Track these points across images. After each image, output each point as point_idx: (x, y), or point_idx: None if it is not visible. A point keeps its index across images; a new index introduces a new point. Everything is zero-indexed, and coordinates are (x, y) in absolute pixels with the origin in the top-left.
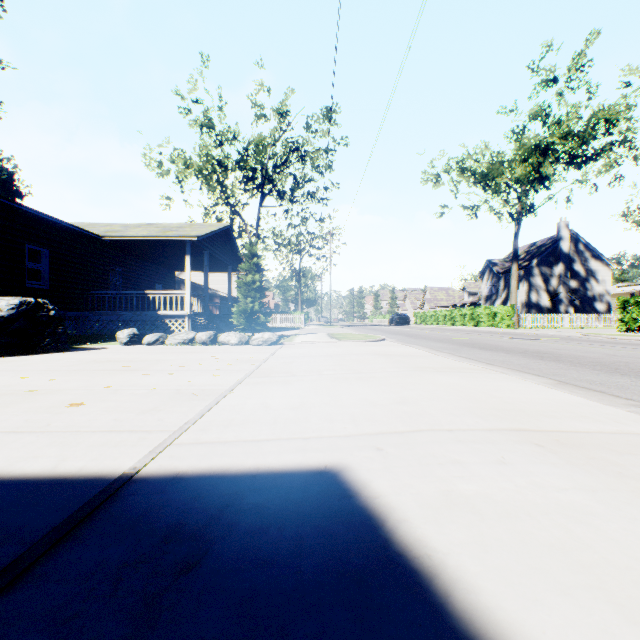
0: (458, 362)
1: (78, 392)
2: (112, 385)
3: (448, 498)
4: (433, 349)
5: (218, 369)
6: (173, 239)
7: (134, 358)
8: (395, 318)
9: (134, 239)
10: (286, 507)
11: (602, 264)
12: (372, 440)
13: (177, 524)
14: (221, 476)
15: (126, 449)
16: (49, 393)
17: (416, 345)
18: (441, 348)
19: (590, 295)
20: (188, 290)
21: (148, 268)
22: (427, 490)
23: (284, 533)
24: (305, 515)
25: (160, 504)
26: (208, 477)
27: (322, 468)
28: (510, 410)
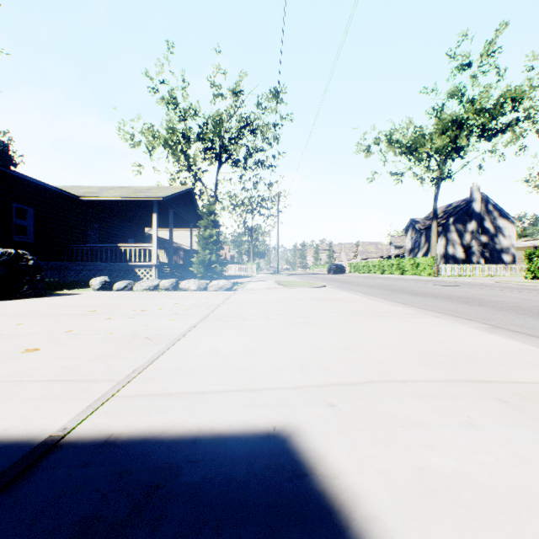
0: (393, 307)
1: (39, 337)
2: (73, 329)
3: (423, 480)
4: (369, 295)
5: (175, 313)
6: (142, 199)
7: (102, 303)
8: (333, 268)
9: (108, 199)
10: (227, 490)
11: (508, 222)
12: (323, 393)
13: (90, 518)
14: (157, 441)
15: (64, 403)
16: (10, 338)
17: (353, 291)
18: (375, 294)
19: (498, 248)
20: (155, 243)
21: (121, 225)
22: (395, 466)
23: (221, 538)
24: (249, 505)
25: (78, 483)
26: (142, 442)
27: (270, 430)
28: (457, 357)
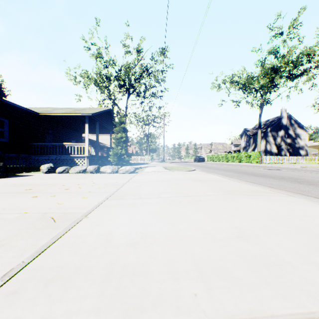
0: (250, 186)
1: None
2: None
3: None
4: (226, 176)
5: (89, 192)
6: (78, 115)
7: (41, 182)
8: (197, 158)
9: (57, 115)
10: None
11: (303, 130)
12: None
13: None
14: None
15: None
16: None
17: (215, 173)
18: (231, 175)
19: (297, 146)
20: (87, 143)
21: (67, 131)
22: None
23: None
24: None
25: None
26: None
27: None
28: None
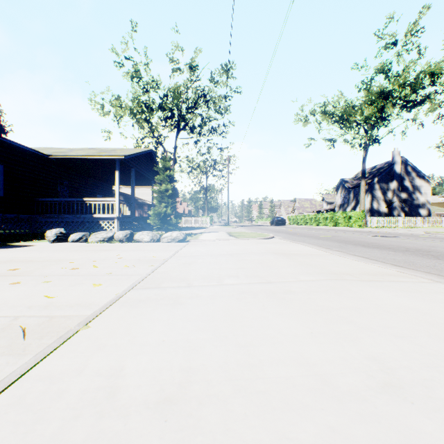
0: (363, 263)
1: None
2: None
3: None
4: (322, 247)
5: (108, 273)
6: (105, 158)
7: (39, 257)
8: (275, 220)
9: (74, 157)
10: None
11: (424, 181)
12: None
13: None
14: None
15: None
16: None
17: (303, 242)
18: (328, 246)
19: (416, 204)
20: (117, 198)
21: (90, 182)
22: None
23: None
24: None
25: None
26: None
27: None
28: None
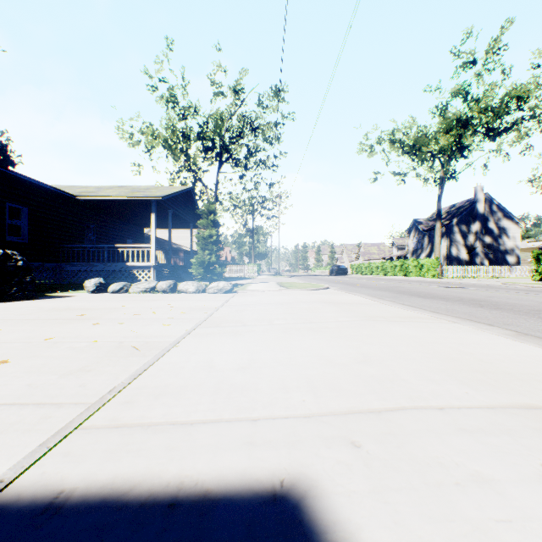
0: (404, 310)
1: (12, 345)
2: (54, 336)
3: None
4: (375, 297)
5: (170, 318)
6: (140, 199)
7: (93, 306)
8: (335, 269)
9: (105, 199)
10: None
11: (512, 223)
12: (342, 426)
13: None
14: (120, 505)
15: (12, 438)
16: None
17: (358, 293)
18: (382, 296)
19: (502, 249)
20: (153, 244)
21: (120, 225)
22: None
23: None
24: None
25: None
26: (99, 507)
27: (276, 488)
28: (495, 373)
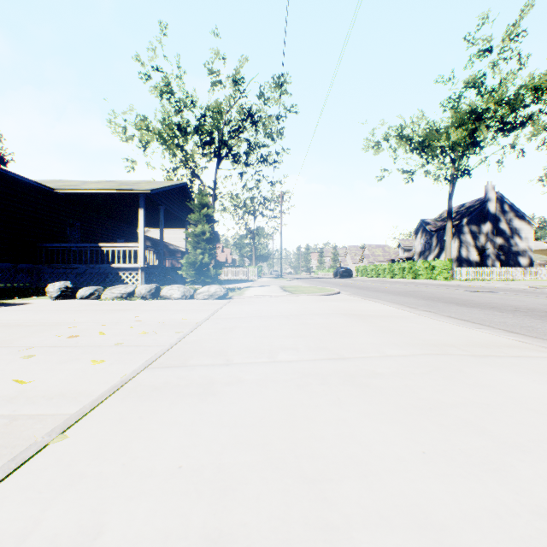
0: (466, 329)
1: None
2: None
3: None
4: (404, 305)
5: (117, 344)
6: (126, 192)
7: (31, 320)
8: (339, 271)
9: (87, 192)
10: None
11: (525, 223)
12: None
13: None
14: None
15: None
16: None
17: (379, 300)
18: (412, 304)
19: (514, 251)
20: (141, 243)
21: (109, 224)
22: None
23: None
24: None
25: None
26: None
27: None
28: None
